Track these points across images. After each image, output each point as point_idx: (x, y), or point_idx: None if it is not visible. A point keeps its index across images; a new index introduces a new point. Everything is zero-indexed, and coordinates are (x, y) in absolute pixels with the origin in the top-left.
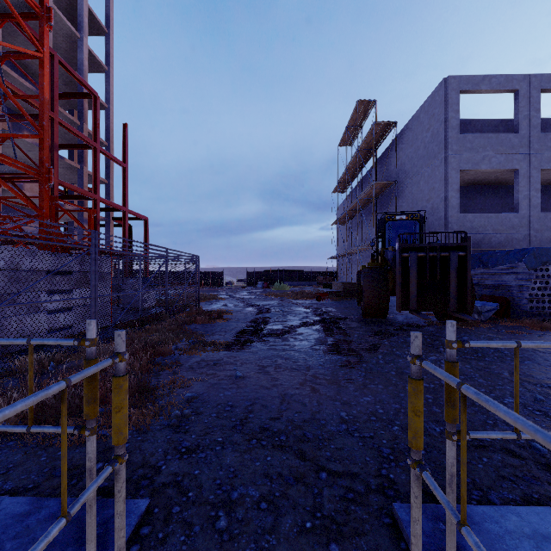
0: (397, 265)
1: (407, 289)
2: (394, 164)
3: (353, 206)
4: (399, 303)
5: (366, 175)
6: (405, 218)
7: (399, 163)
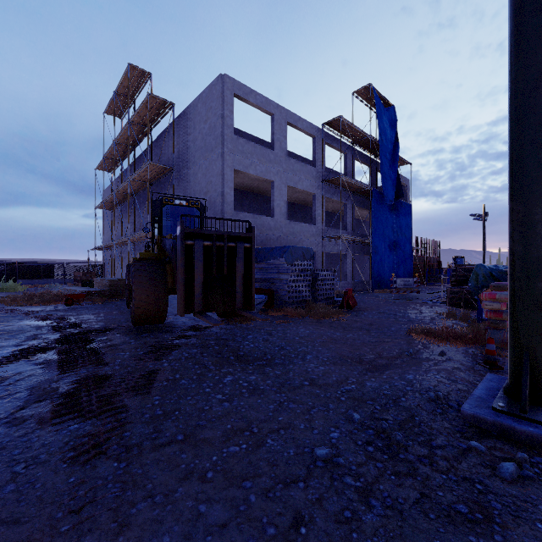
0: (179, 255)
1: (191, 286)
2: (172, 150)
3: (124, 188)
4: (181, 305)
5: (140, 156)
6: (186, 204)
7: (176, 149)
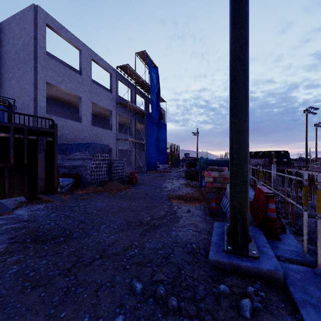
0: None
1: None
2: None
3: None
4: None
5: None
6: None
7: None
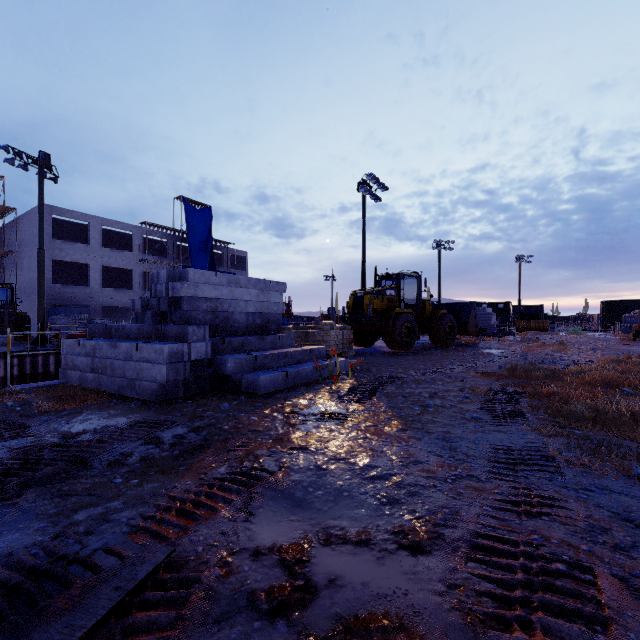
0: None
1: None
2: (19, 235)
3: None
4: None
5: None
6: (1, 286)
7: (22, 237)
